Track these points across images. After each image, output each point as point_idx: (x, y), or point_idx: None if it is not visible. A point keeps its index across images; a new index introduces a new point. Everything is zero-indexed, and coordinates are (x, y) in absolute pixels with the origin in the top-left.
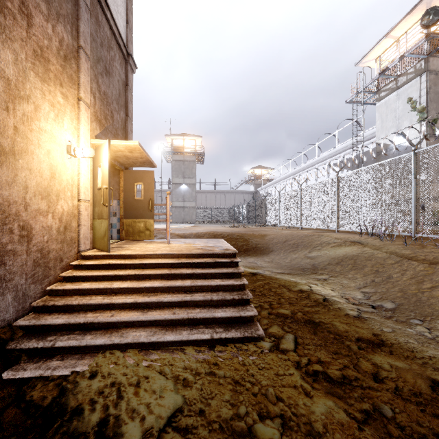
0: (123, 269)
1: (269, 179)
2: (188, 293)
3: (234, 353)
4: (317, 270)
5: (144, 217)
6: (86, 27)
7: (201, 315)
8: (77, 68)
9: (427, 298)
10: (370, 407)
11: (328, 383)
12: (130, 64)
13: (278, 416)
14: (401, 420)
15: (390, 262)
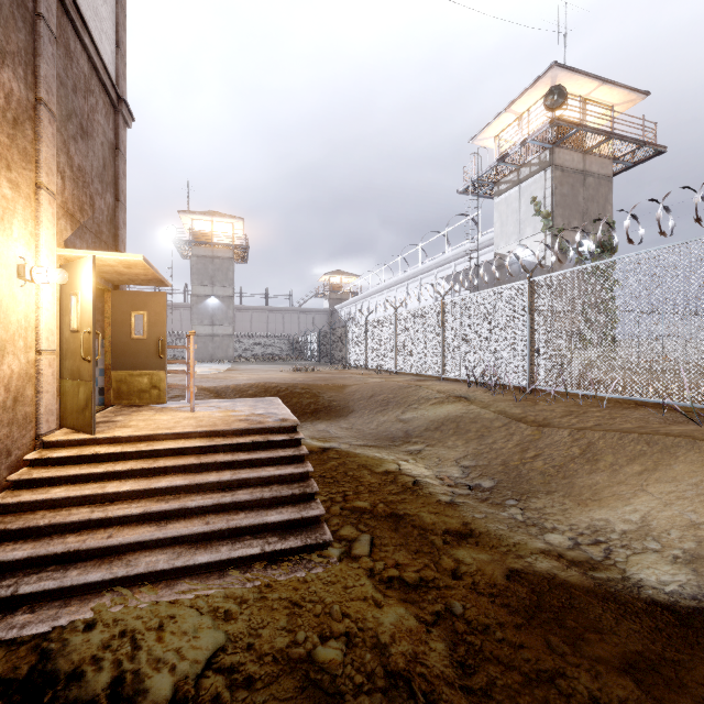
0: (121, 461)
1: (353, 292)
2: (227, 492)
3: (293, 568)
4: (411, 439)
5: (149, 368)
6: (51, 68)
7: (247, 522)
8: (34, 135)
9: (527, 472)
10: (442, 608)
11: (402, 589)
12: (123, 115)
13: (342, 633)
14: (470, 615)
15: (498, 425)
